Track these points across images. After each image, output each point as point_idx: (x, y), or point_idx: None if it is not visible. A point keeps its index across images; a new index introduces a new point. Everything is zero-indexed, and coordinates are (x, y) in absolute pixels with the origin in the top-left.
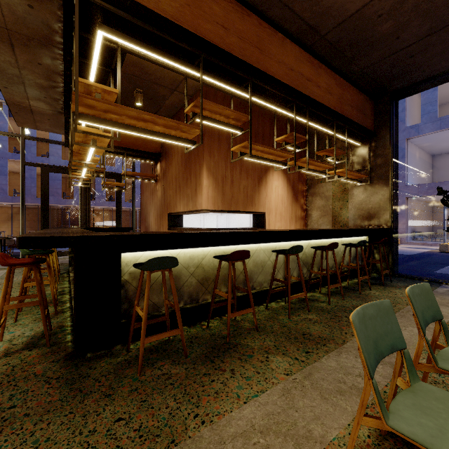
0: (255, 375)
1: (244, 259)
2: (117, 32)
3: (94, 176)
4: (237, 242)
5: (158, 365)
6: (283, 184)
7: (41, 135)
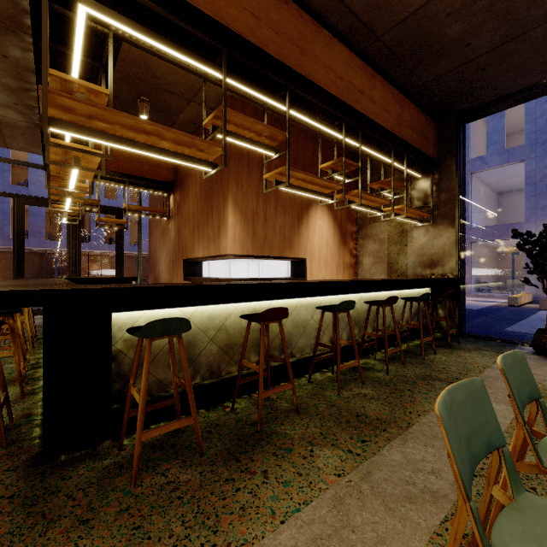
0: (296, 478)
1: (281, 319)
2: (107, 9)
3: (83, 209)
4: (271, 296)
5: (162, 468)
6: (328, 223)
7: (18, 157)
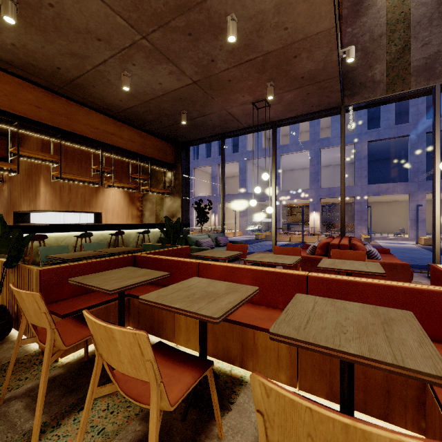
0: None
1: (43, 239)
2: None
3: None
4: (49, 231)
5: None
6: (120, 192)
7: None
